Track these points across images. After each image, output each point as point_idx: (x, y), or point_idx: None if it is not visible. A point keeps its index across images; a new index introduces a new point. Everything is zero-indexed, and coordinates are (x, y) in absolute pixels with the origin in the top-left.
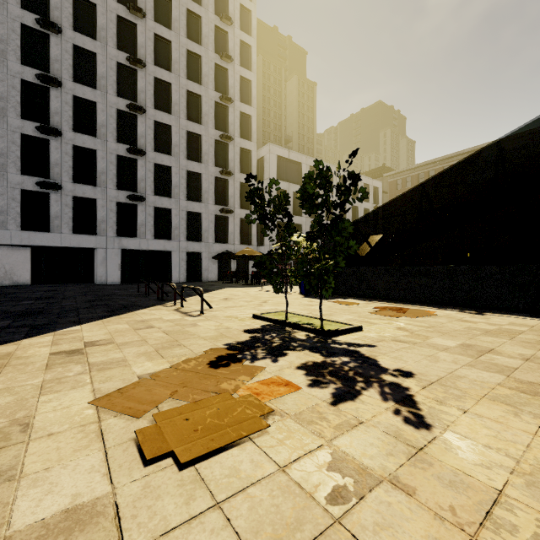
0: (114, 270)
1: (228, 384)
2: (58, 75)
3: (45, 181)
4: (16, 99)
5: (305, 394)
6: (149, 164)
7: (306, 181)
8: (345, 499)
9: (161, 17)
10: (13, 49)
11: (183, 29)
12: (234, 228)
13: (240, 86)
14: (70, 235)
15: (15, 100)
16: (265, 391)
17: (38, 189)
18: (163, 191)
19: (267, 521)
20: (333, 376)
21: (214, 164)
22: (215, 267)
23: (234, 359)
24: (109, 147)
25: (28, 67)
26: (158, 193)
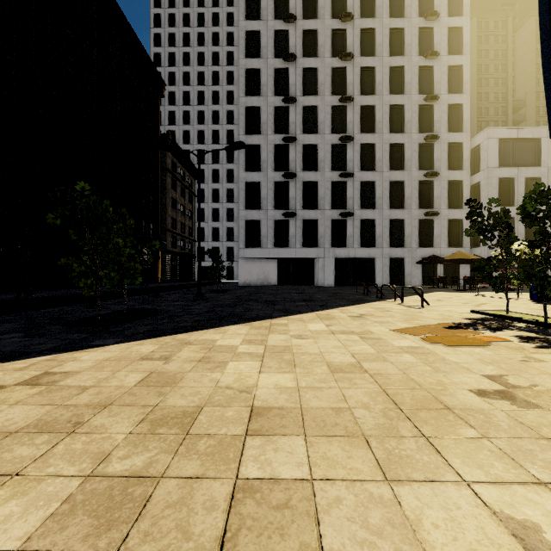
0: (329, 275)
1: (460, 334)
2: (294, 133)
3: (287, 212)
4: (271, 160)
5: (515, 343)
6: (356, 183)
7: (526, 201)
8: (527, 362)
9: (366, 49)
10: (270, 126)
11: (386, 50)
12: (441, 230)
13: (447, 77)
14: (301, 249)
15: (271, 160)
16: (486, 339)
17: (282, 218)
18: (367, 204)
19: (488, 358)
20: (542, 342)
21: (417, 169)
22: (418, 272)
23: (461, 328)
24: (326, 176)
25: (277, 135)
26: (363, 207)
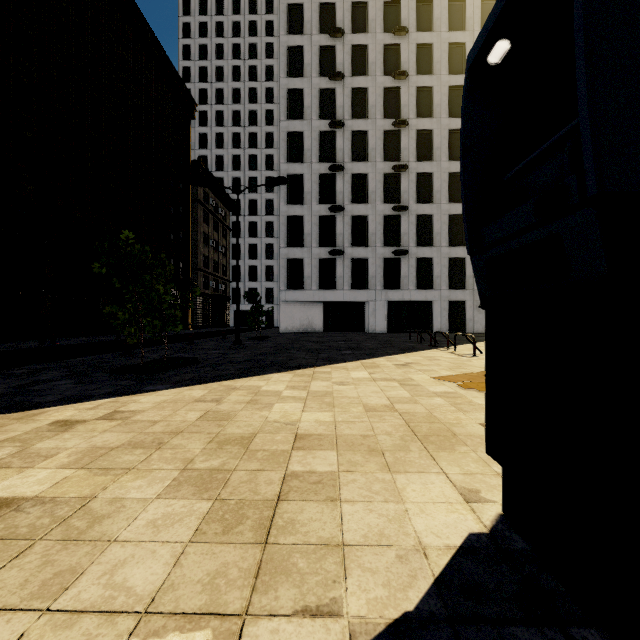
0: (381, 320)
1: None
2: (341, 161)
3: (334, 250)
4: (316, 191)
5: None
6: (411, 217)
7: None
8: None
9: (422, 67)
10: (315, 153)
11: (445, 68)
12: None
13: None
14: (349, 291)
15: (316, 192)
16: None
17: (329, 256)
18: (424, 240)
19: None
20: None
21: None
22: (482, 317)
23: None
24: (377, 210)
25: (323, 163)
26: (419, 244)
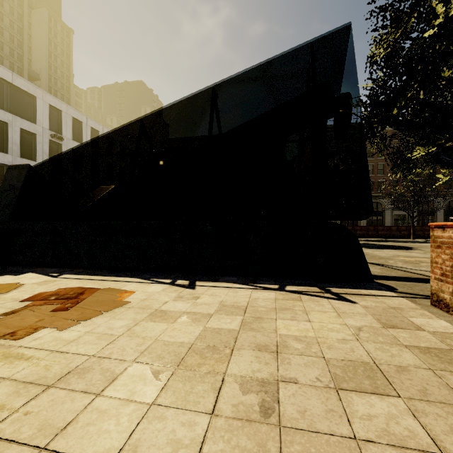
0: None
1: None
2: None
3: None
4: None
5: None
6: None
7: None
8: None
9: None
10: None
11: None
12: None
13: None
14: None
15: None
16: None
17: None
18: None
19: None
20: None
21: None
22: None
23: None
24: None
25: None
26: None
